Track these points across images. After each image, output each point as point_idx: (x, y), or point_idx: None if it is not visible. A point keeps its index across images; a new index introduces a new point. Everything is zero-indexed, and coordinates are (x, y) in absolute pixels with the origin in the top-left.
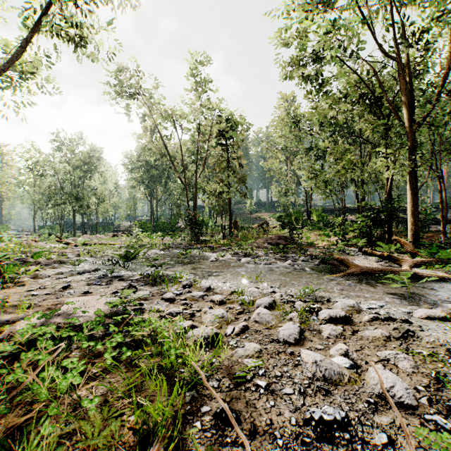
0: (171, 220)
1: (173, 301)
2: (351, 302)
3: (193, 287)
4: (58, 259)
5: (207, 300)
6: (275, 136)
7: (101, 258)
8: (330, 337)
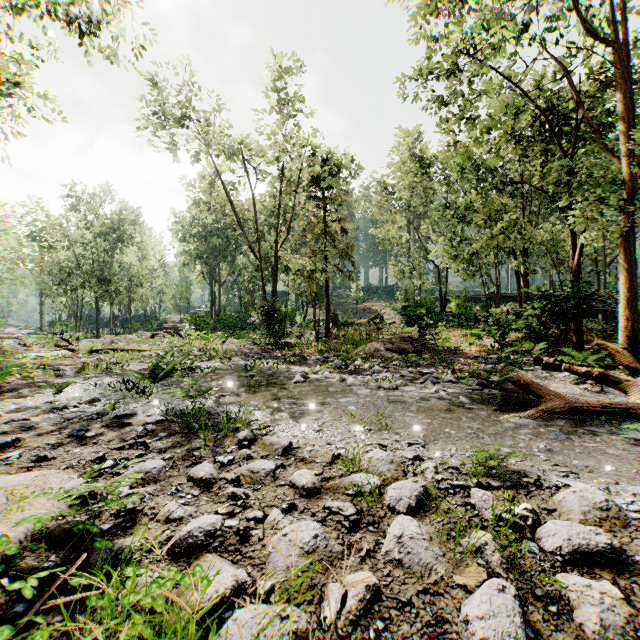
0: (240, 313)
1: (210, 486)
2: (599, 496)
3: (258, 444)
4: (42, 378)
5: (282, 482)
6: (393, 188)
7: (115, 375)
8: (608, 636)
